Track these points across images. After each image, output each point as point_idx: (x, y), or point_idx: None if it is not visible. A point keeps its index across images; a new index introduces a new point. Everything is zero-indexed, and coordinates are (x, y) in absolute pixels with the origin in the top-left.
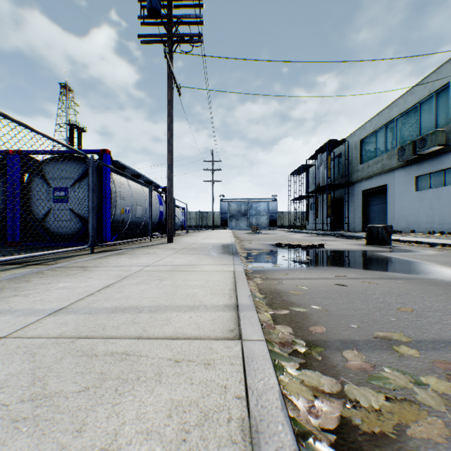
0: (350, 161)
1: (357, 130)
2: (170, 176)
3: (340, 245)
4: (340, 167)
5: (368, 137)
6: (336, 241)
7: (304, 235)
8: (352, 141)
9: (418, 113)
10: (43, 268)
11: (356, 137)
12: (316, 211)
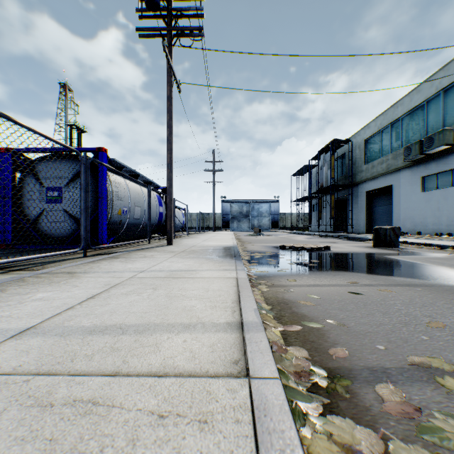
0: (354, 161)
1: (361, 129)
2: (170, 175)
3: (345, 247)
4: (344, 167)
5: (373, 137)
6: (341, 243)
7: (307, 237)
8: (356, 141)
9: (424, 112)
10: (26, 275)
11: (360, 136)
12: (319, 213)
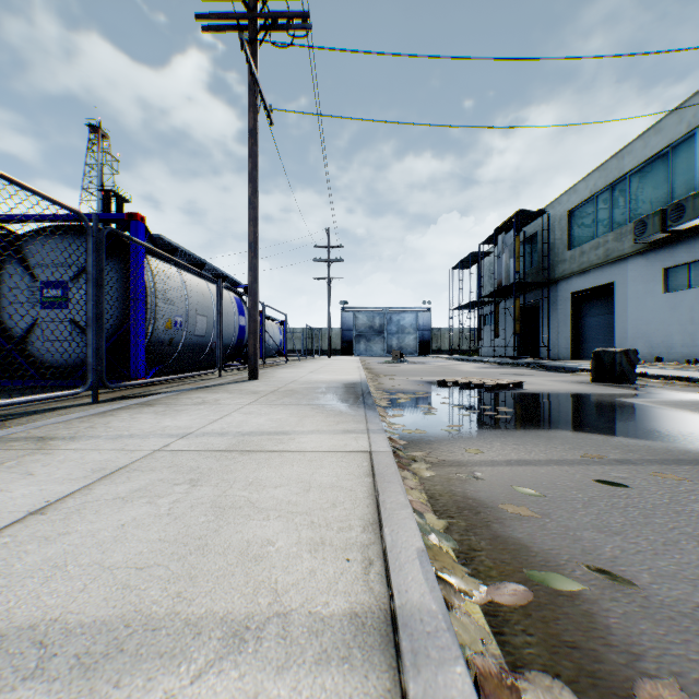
0: (551, 245)
1: (563, 194)
2: (253, 263)
3: (547, 384)
4: (534, 255)
5: (582, 206)
6: (536, 376)
7: (477, 366)
8: (555, 214)
9: (668, 164)
10: None
11: (561, 206)
12: (495, 327)
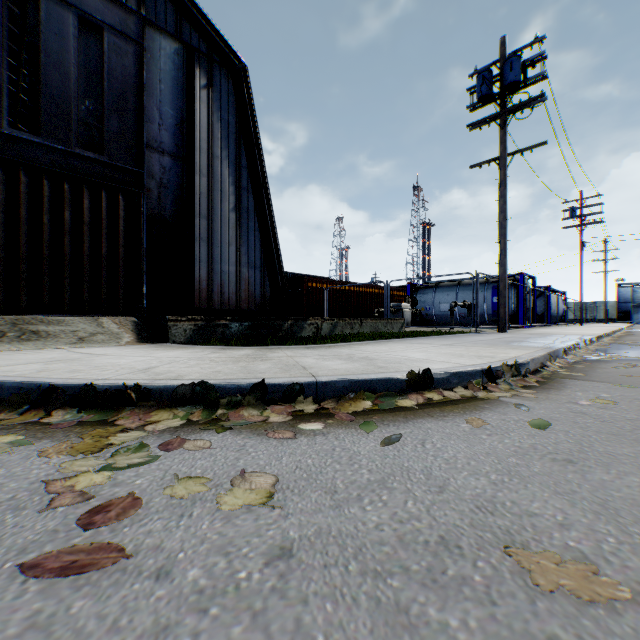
0: None
1: None
2: (580, 293)
3: None
4: None
5: None
6: None
7: None
8: None
9: None
10: None
11: None
12: None
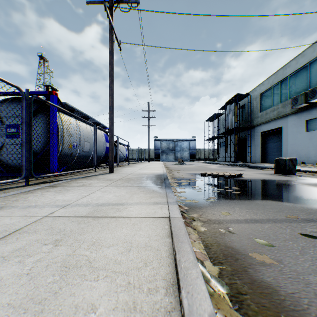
0: (252, 110)
1: (257, 86)
2: (111, 116)
3: (253, 174)
4: (244, 115)
5: (266, 92)
6: (247, 171)
7: (218, 166)
8: (253, 95)
9: (308, 71)
10: None
11: (256, 91)
12: (225, 148)
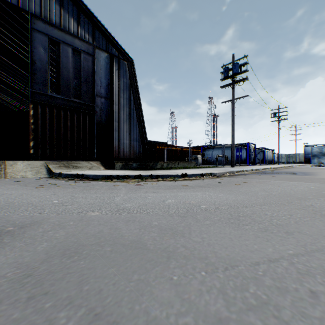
0: None
1: None
2: (278, 150)
3: None
4: None
5: None
6: None
7: None
8: None
9: None
10: None
11: None
12: None
